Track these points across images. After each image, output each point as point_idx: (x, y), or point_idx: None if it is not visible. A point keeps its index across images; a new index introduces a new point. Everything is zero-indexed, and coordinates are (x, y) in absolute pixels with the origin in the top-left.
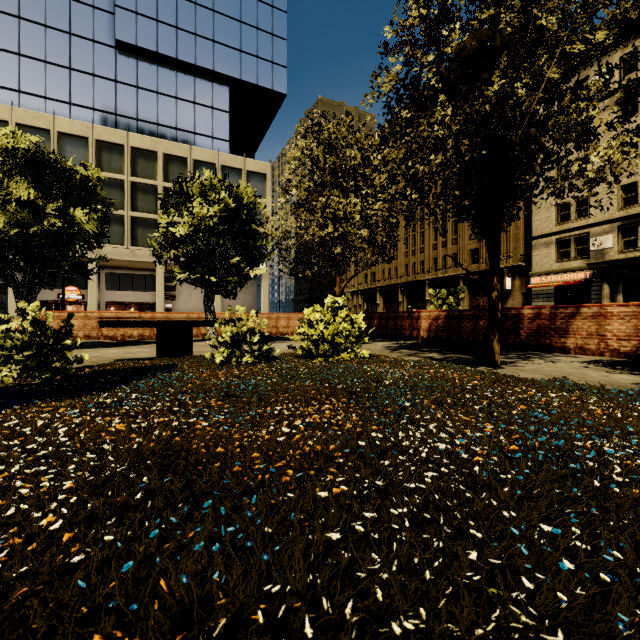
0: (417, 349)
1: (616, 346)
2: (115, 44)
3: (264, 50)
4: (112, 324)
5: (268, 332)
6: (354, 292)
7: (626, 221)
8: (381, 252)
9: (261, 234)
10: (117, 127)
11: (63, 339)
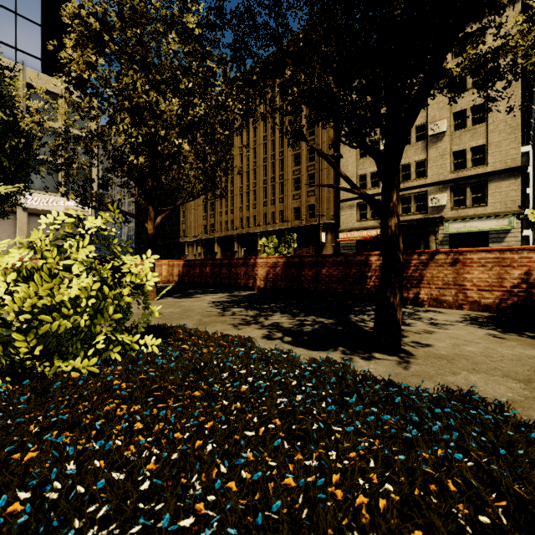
0: (255, 306)
1: (476, 297)
2: None
3: None
4: None
5: None
6: (194, 242)
7: (404, 192)
8: (210, 179)
9: (19, 132)
10: None
11: None
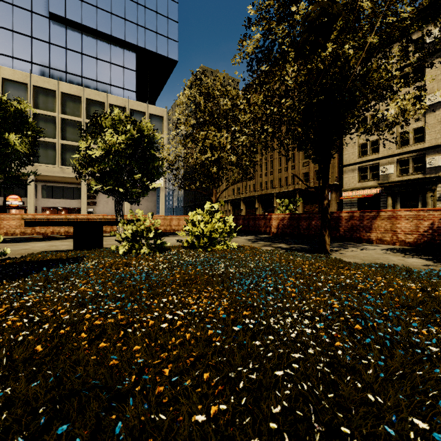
0: (270, 241)
1: (403, 238)
2: (49, 15)
3: (162, 28)
4: (36, 224)
5: (164, 229)
6: (225, 201)
7: (402, 156)
8: (245, 172)
9: (158, 157)
10: (50, 77)
11: None
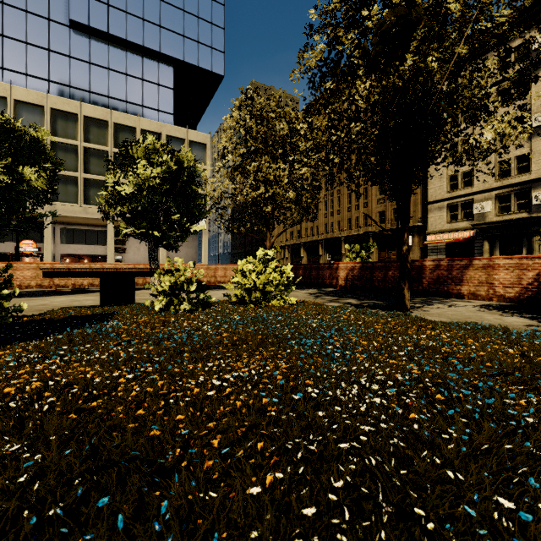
0: (337, 295)
1: (502, 292)
2: (69, 23)
3: (204, 36)
4: (56, 274)
5: (207, 281)
6: (282, 247)
7: (502, 190)
8: (306, 211)
9: (200, 194)
10: (71, 98)
11: (1, 289)
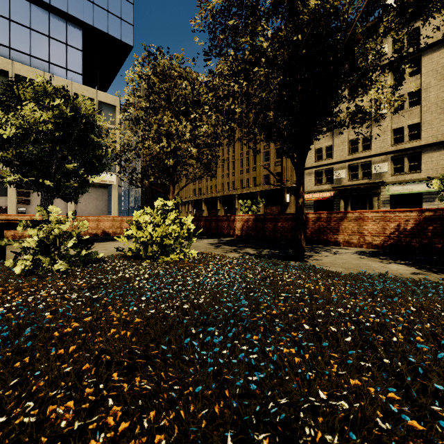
0: (235, 245)
1: (370, 240)
2: None
3: (114, 7)
4: None
5: (113, 232)
6: (186, 202)
7: (352, 162)
8: (207, 167)
9: (101, 145)
10: None
11: None
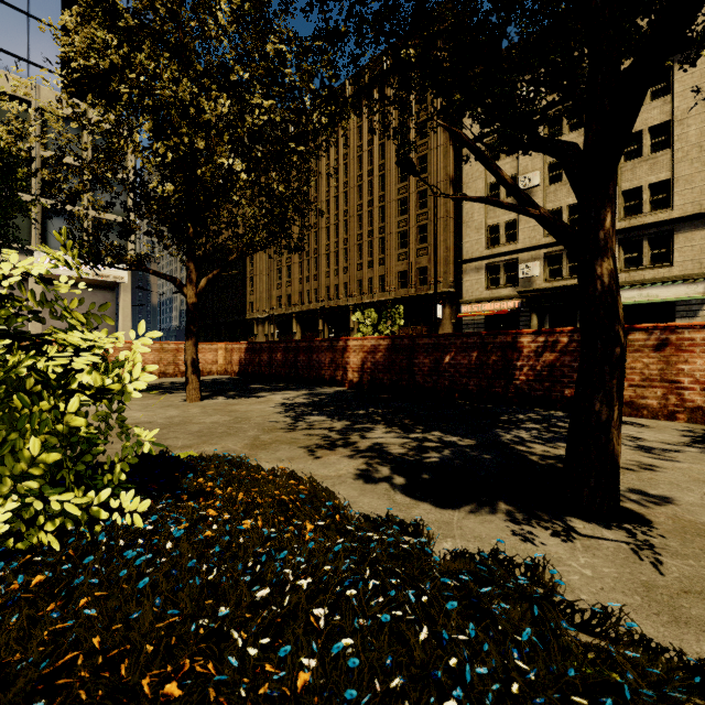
0: (345, 412)
1: (701, 402)
2: None
3: None
4: None
5: None
6: (266, 318)
7: (552, 248)
8: (278, 222)
9: None
10: None
11: None
